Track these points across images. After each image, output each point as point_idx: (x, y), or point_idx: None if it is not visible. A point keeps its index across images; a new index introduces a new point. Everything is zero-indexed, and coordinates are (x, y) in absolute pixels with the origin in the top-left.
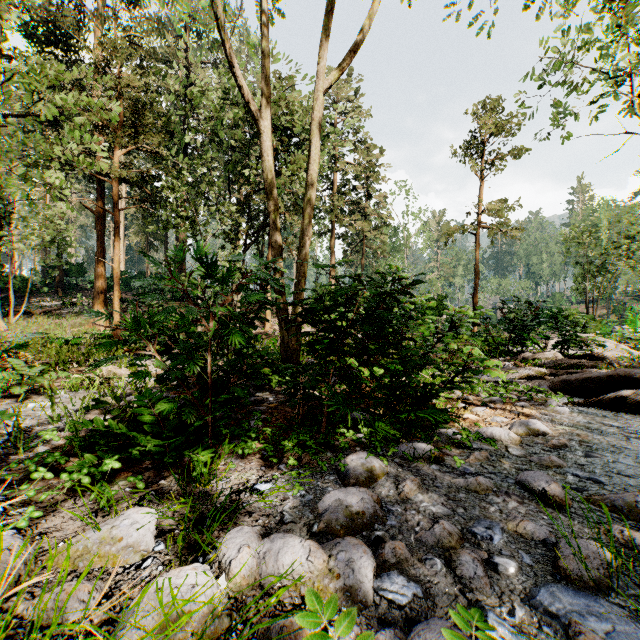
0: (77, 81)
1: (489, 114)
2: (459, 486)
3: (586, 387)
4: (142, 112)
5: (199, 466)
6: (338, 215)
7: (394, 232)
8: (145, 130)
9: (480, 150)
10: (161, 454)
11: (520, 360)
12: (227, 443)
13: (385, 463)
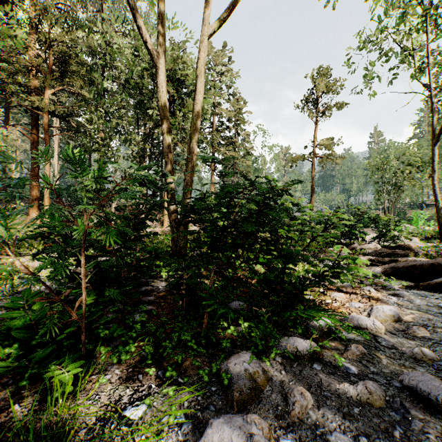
0: (16, 36)
1: (321, 78)
2: (349, 395)
3: (412, 272)
4: (67, 61)
5: (63, 384)
6: (217, 146)
7: (255, 160)
8: (70, 76)
9: (315, 103)
10: (23, 368)
11: (350, 250)
12: (108, 343)
13: (267, 364)
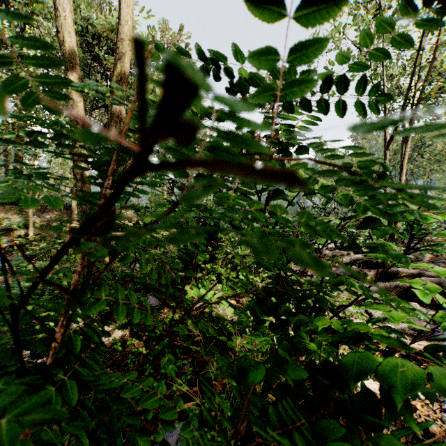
0: None
1: None
2: None
3: None
4: None
5: None
6: None
7: None
8: None
9: (272, 102)
10: None
11: (322, 257)
12: None
13: None
